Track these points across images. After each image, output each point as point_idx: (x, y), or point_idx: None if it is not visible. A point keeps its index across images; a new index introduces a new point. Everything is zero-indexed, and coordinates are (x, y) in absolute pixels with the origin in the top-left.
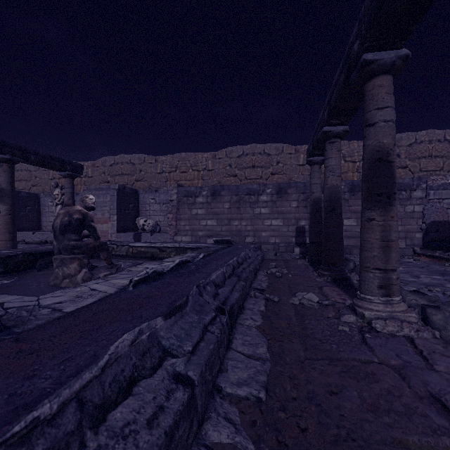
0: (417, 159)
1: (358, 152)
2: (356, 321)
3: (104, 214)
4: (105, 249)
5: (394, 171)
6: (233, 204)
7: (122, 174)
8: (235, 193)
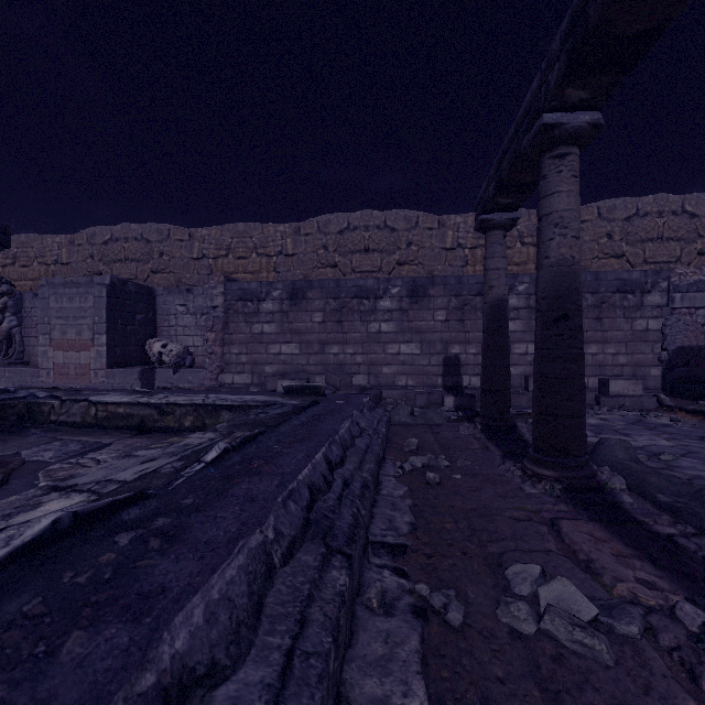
0: (639, 243)
1: None
2: None
3: (82, 332)
4: None
5: None
6: (329, 314)
7: (127, 259)
8: (334, 294)
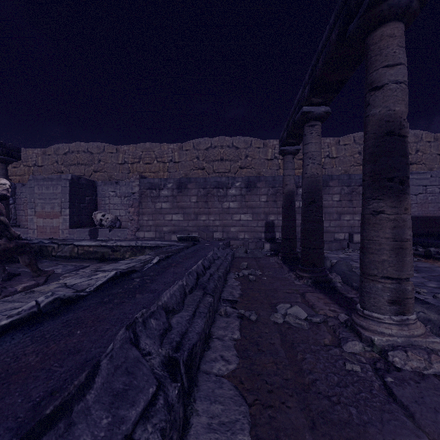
0: None
1: (323, 148)
2: (363, 350)
3: (54, 207)
4: (25, 252)
5: (408, 149)
6: (200, 197)
7: (78, 163)
8: (203, 185)
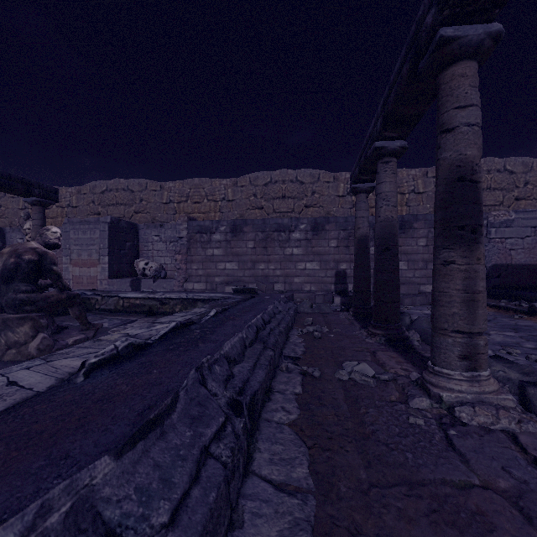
0: None
1: (407, 182)
2: (430, 407)
3: (91, 254)
4: (76, 303)
5: (481, 196)
6: (258, 242)
7: (117, 203)
8: (261, 228)
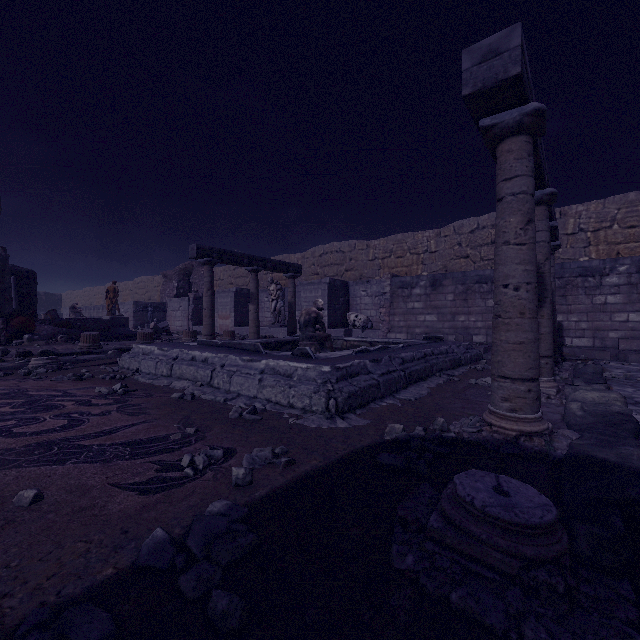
0: None
1: None
2: None
3: None
4: (329, 339)
5: (546, 280)
6: (458, 295)
7: (331, 264)
8: (461, 281)
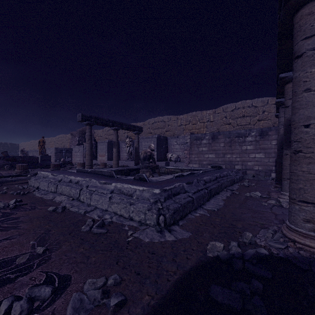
0: None
1: None
2: (275, 203)
3: None
4: (158, 168)
5: None
6: (226, 143)
7: (158, 128)
8: (228, 136)
